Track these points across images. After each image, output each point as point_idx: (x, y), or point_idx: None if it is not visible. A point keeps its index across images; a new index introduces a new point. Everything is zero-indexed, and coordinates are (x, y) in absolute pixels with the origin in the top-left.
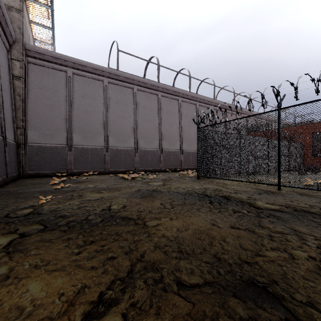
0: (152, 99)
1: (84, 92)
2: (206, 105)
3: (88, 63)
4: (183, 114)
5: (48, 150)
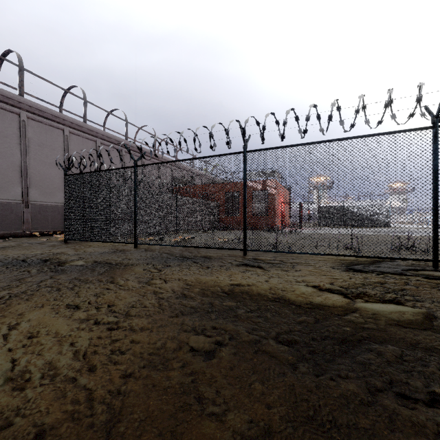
0: (6, 119)
1: None
2: (114, 145)
3: None
4: (72, 152)
5: None
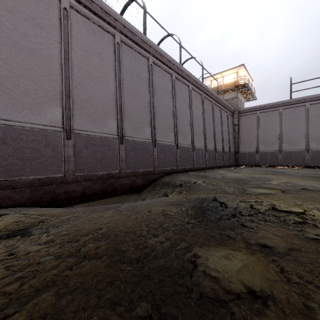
0: None
1: (265, 120)
2: None
3: (268, 104)
4: None
5: (247, 154)
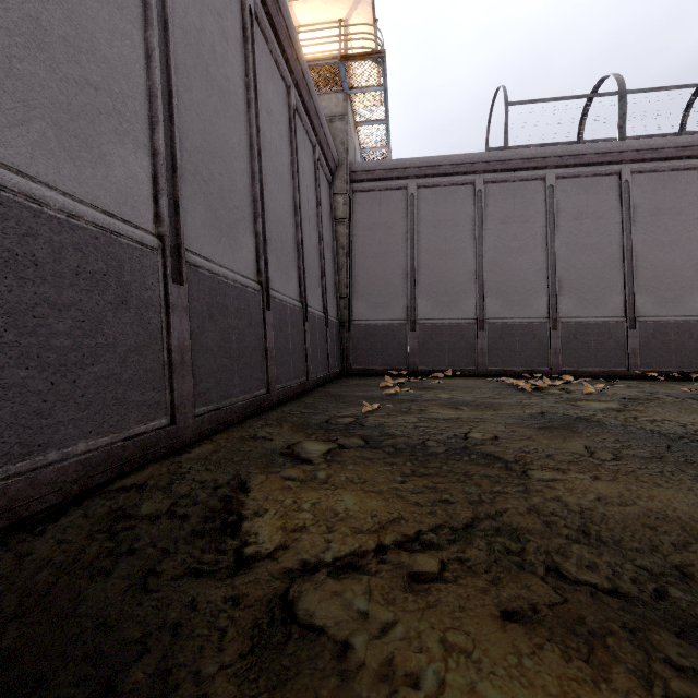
0: (600, 190)
1: (436, 216)
2: None
3: (444, 159)
4: None
5: (379, 331)
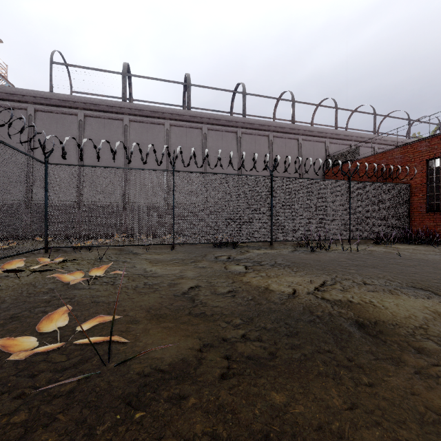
0: (112, 128)
1: None
2: (226, 127)
3: None
4: (174, 146)
5: None
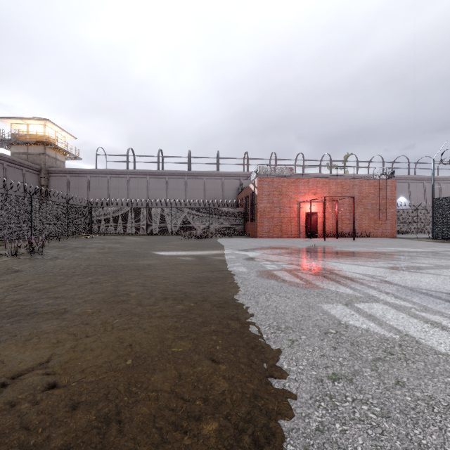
0: (122, 181)
1: (76, 185)
2: (178, 176)
3: (77, 169)
4: (151, 188)
5: None
